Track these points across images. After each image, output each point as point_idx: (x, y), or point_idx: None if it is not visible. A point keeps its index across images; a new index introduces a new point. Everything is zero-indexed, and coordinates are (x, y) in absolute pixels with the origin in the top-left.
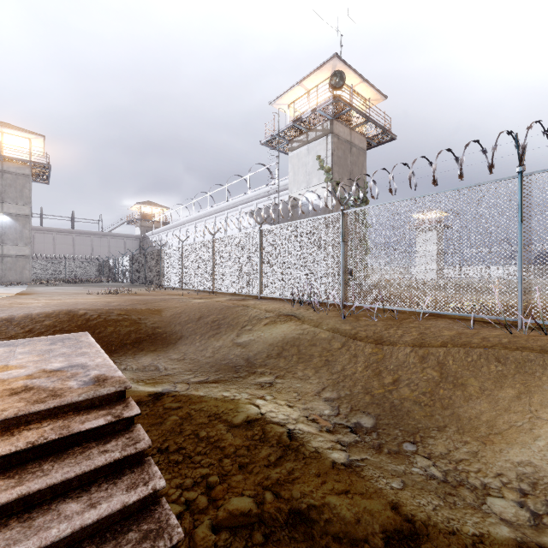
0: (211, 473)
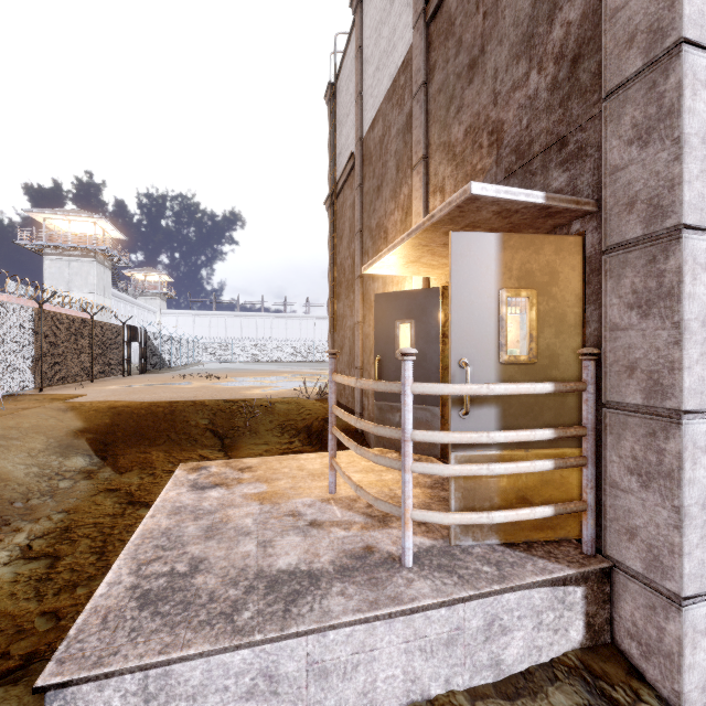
0: (137, 526)
